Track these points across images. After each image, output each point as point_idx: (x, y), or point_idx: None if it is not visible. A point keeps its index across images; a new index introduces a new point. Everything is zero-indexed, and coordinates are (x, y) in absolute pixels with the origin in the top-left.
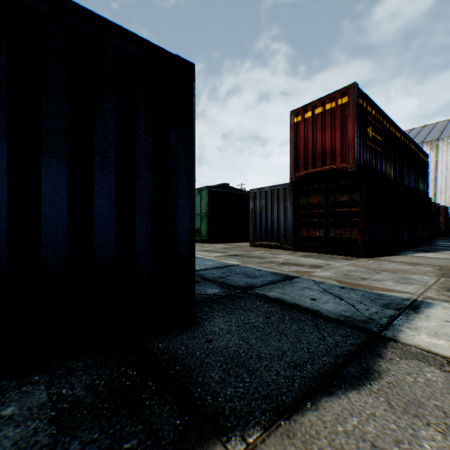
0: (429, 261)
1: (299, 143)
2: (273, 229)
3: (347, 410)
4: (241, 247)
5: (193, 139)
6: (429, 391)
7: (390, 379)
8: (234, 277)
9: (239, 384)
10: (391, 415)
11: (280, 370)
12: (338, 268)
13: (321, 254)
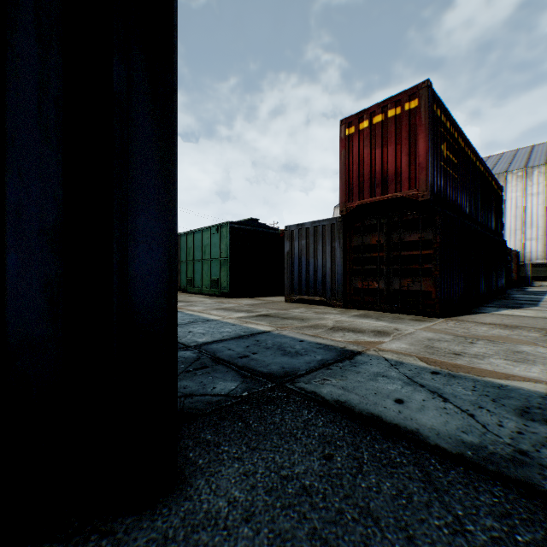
0: (526, 321)
1: (352, 163)
2: (317, 279)
3: None
4: (274, 303)
5: (172, 88)
6: None
7: None
8: (263, 355)
9: None
10: None
11: None
12: (413, 335)
13: (382, 313)
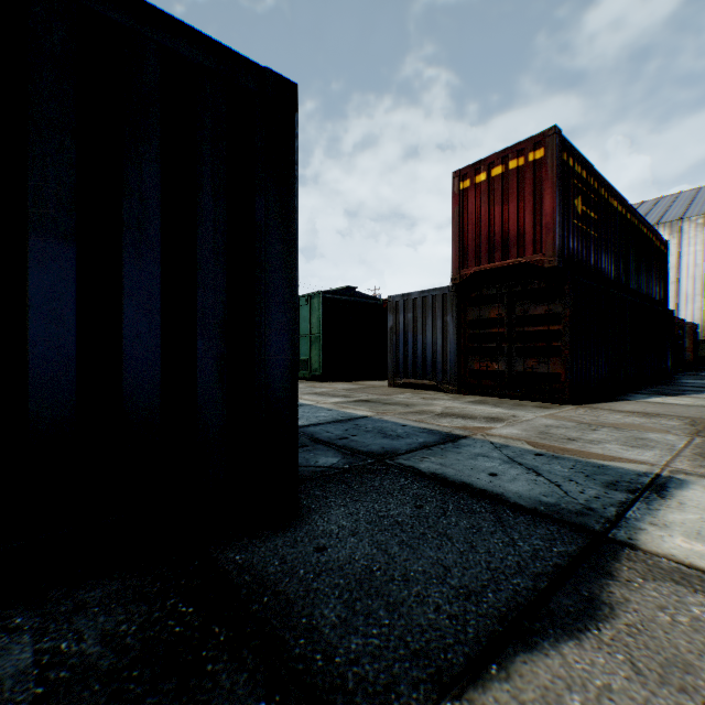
0: (674, 410)
1: (467, 222)
2: (426, 359)
3: (562, 680)
4: (375, 387)
5: (294, 210)
6: (701, 642)
7: (631, 618)
8: (363, 437)
9: (371, 631)
10: (639, 689)
11: (441, 603)
12: (530, 421)
13: (502, 400)
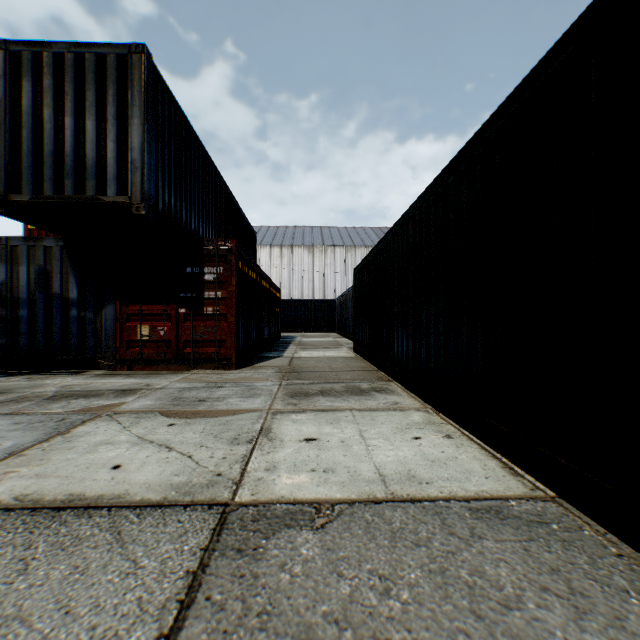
0: None
1: None
2: None
3: None
4: None
5: None
6: None
7: None
8: None
9: None
10: None
11: None
12: None
13: None
